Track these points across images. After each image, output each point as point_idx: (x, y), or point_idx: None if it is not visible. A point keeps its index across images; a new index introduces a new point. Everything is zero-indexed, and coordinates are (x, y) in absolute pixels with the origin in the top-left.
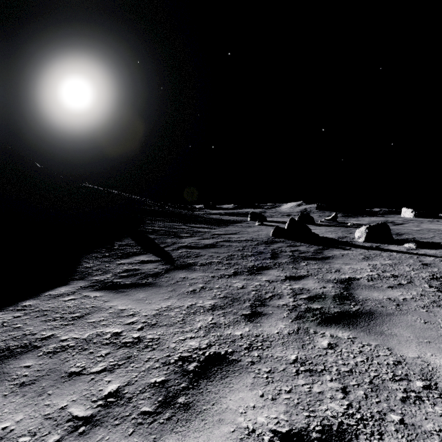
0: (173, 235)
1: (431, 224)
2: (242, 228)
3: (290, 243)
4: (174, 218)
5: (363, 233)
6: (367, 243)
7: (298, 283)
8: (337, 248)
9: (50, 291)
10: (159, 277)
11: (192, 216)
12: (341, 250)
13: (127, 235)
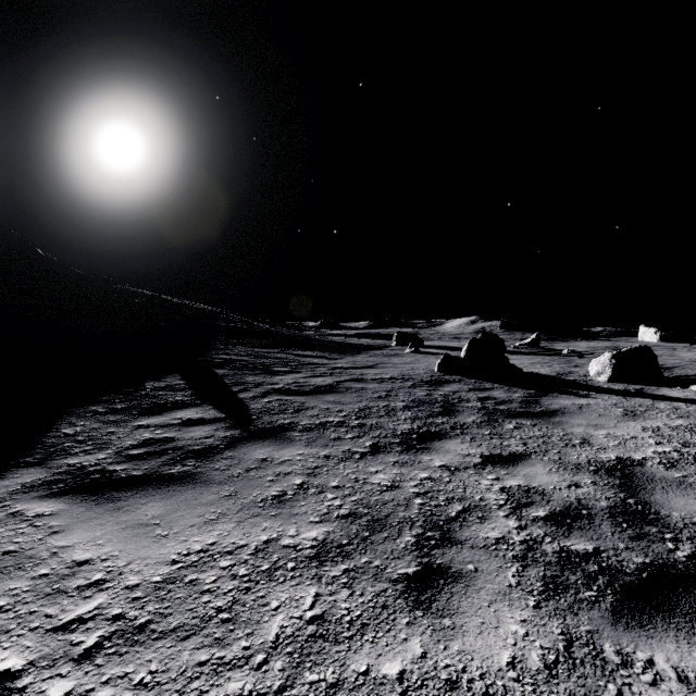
0: (261, 369)
1: (691, 351)
2: (384, 357)
3: (473, 384)
4: (266, 341)
5: (607, 366)
6: (615, 384)
7: (514, 474)
8: (564, 394)
9: None
10: (212, 458)
11: (298, 338)
12: (573, 397)
13: (174, 370)
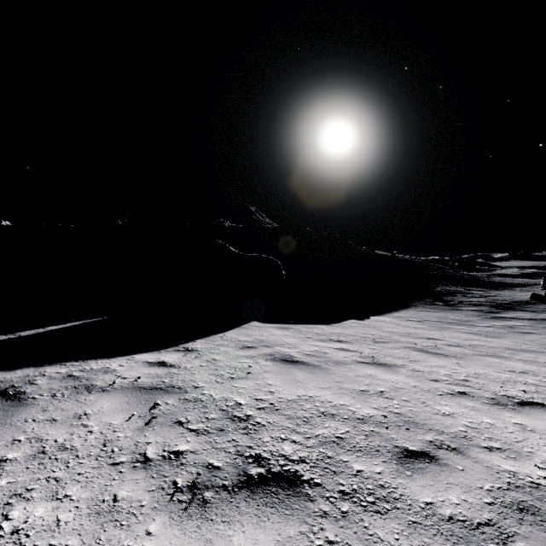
0: (451, 294)
1: None
2: (516, 292)
3: (535, 304)
4: (453, 282)
5: None
6: None
7: (500, 314)
8: None
9: (413, 307)
10: (444, 308)
11: (471, 280)
12: None
13: (424, 293)
